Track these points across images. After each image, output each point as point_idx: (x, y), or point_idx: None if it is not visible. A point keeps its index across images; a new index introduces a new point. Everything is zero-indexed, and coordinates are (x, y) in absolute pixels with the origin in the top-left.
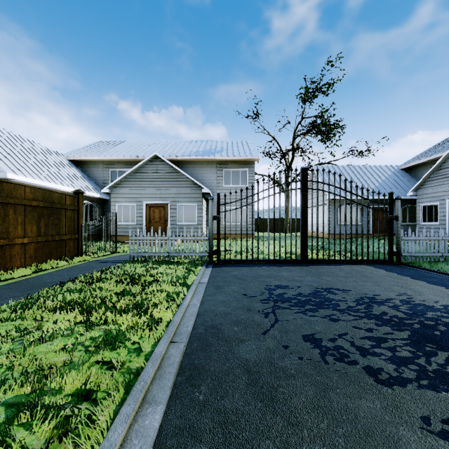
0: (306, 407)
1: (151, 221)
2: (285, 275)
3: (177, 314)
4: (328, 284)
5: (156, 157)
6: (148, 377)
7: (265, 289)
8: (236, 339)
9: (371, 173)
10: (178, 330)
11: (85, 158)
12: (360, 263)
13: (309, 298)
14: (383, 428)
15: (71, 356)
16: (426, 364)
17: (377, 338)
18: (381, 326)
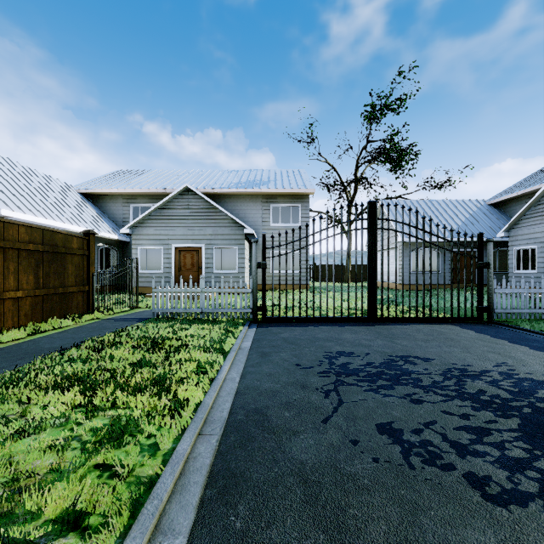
0: (389, 541)
1: (182, 268)
2: (349, 338)
3: (210, 393)
4: (404, 350)
5: (187, 189)
6: (164, 491)
7: (324, 357)
8: (288, 430)
9: (452, 210)
10: (210, 416)
11: (101, 191)
12: (442, 322)
13: (381, 370)
14: None
15: (61, 458)
16: None
17: (476, 429)
18: (480, 411)
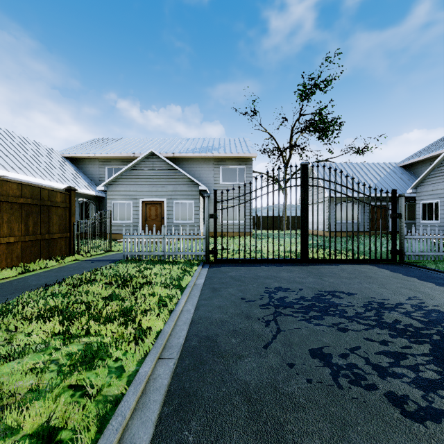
0: None
1: (148, 219)
2: (285, 276)
3: (169, 323)
4: (332, 286)
5: (152, 154)
6: (127, 408)
7: (265, 292)
8: (234, 354)
9: (369, 170)
10: (169, 342)
11: (81, 155)
12: (362, 262)
13: (312, 303)
14: None
15: (39, 379)
16: None
17: (394, 353)
18: (396, 338)
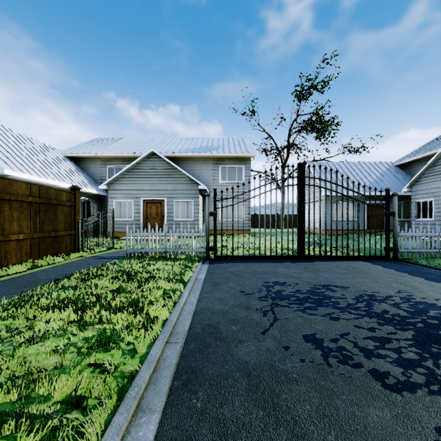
0: (312, 416)
1: (148, 217)
2: (283, 271)
3: (174, 313)
4: (326, 281)
5: (153, 154)
6: (142, 381)
7: (263, 286)
8: (235, 339)
9: (366, 170)
10: (174, 329)
11: (83, 155)
12: (357, 259)
13: (307, 295)
14: (396, 440)
15: (63, 358)
16: (435, 367)
17: (380, 338)
18: (383, 325)
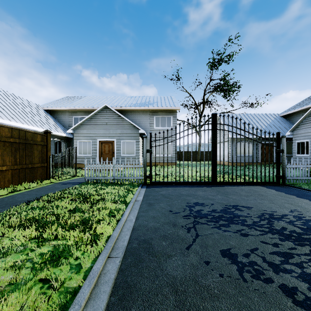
0: None
1: (103, 153)
2: (201, 194)
3: (116, 229)
4: (234, 202)
5: (106, 107)
6: (83, 298)
7: (186, 206)
8: (164, 254)
9: (259, 119)
10: (116, 244)
11: (56, 108)
12: (255, 184)
13: (221, 214)
14: None
15: (17, 275)
16: None
17: (283, 253)
18: (284, 241)
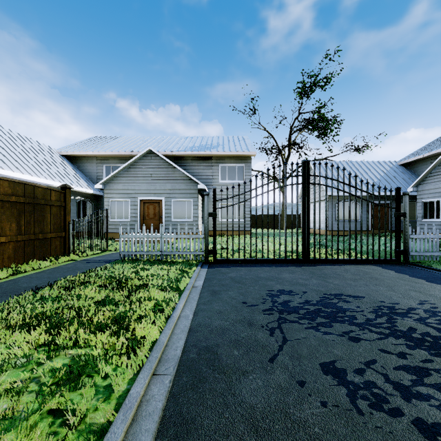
0: None
1: (146, 217)
2: (288, 277)
3: (165, 331)
4: (337, 289)
5: (150, 152)
6: None
7: (267, 295)
8: (237, 369)
9: (369, 169)
10: (164, 354)
11: (79, 154)
12: (366, 263)
13: (318, 307)
14: None
15: (14, 404)
16: None
17: (415, 368)
18: (414, 349)
